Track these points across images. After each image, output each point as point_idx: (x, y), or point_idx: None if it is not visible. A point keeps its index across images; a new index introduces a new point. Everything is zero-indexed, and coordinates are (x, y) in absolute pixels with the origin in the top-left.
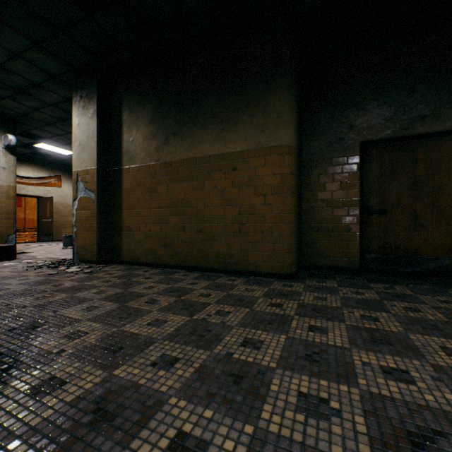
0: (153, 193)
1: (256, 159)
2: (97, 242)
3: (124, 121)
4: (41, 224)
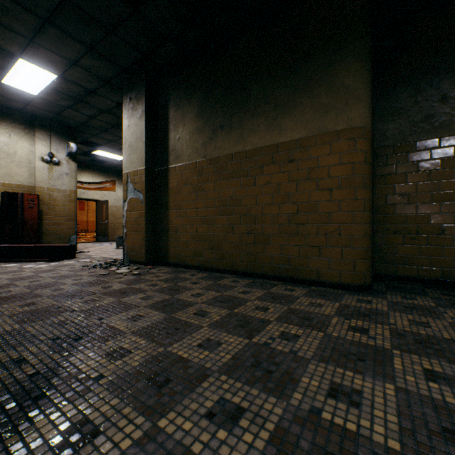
0: (200, 192)
1: (318, 147)
2: (145, 243)
3: (171, 118)
4: (98, 226)
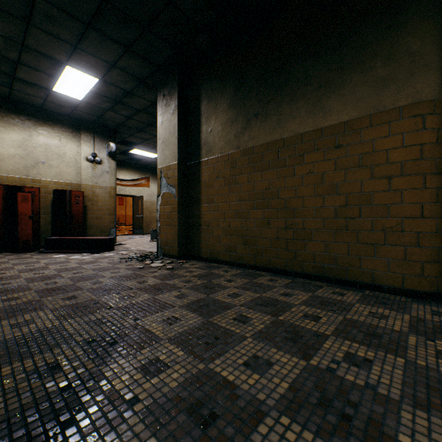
0: (232, 185)
1: (372, 128)
2: (177, 237)
3: (203, 111)
4: (135, 220)
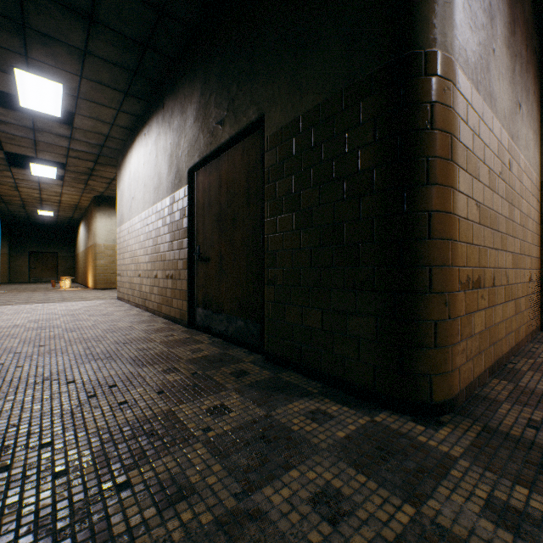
0: None
1: None
2: None
3: None
4: None
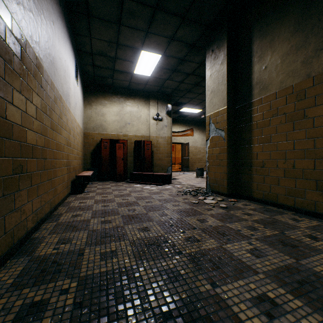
0: (298, 120)
1: None
2: (226, 176)
3: (254, 51)
4: (182, 160)
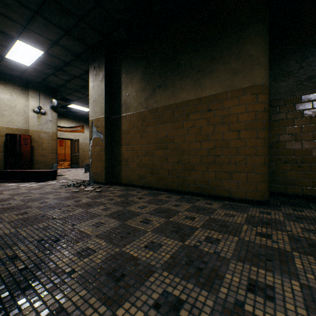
0: (143, 133)
1: (229, 100)
2: (104, 169)
3: (122, 81)
4: (72, 157)
